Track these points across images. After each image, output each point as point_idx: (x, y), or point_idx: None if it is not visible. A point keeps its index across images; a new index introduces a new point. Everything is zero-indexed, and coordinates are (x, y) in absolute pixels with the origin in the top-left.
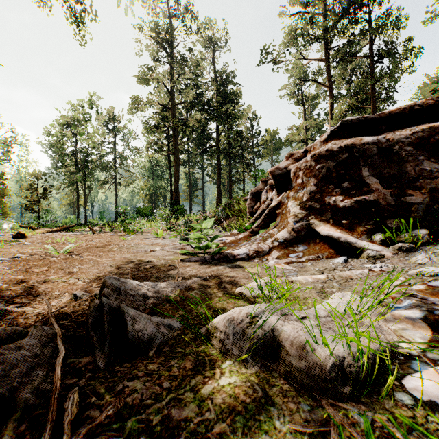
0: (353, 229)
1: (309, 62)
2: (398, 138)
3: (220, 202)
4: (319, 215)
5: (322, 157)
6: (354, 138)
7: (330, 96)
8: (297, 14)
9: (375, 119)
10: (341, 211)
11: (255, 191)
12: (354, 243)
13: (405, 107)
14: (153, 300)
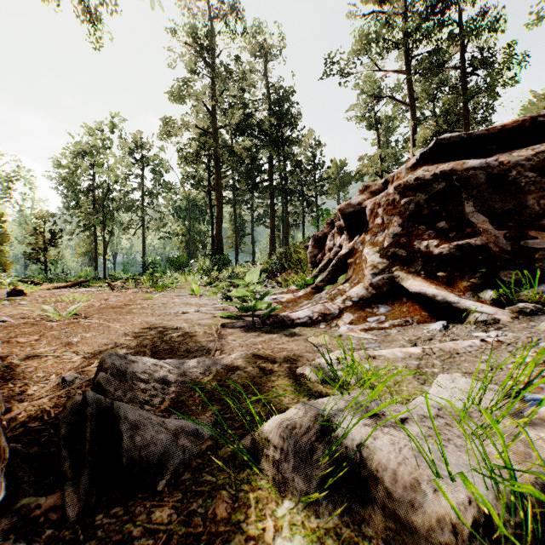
0: (453, 284)
1: (385, 74)
2: (516, 161)
3: (274, 250)
4: (406, 265)
5: (409, 188)
6: (454, 162)
7: (412, 117)
8: (370, 14)
9: (482, 136)
10: (436, 260)
11: (319, 236)
12: (456, 302)
13: (523, 119)
14: (177, 387)
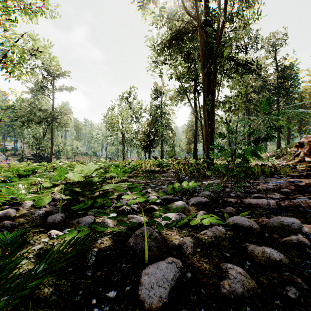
0: None
1: None
2: None
3: (279, 145)
4: (307, 156)
5: (309, 141)
6: None
7: None
8: None
9: None
10: None
11: (296, 145)
12: None
13: None
14: None
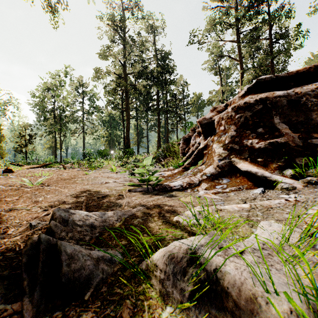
0: (267, 165)
1: (225, 42)
2: (305, 92)
3: (160, 146)
4: (238, 154)
5: (240, 108)
6: (268, 93)
7: (241, 67)
8: (216, 7)
9: (284, 77)
10: (256, 151)
11: (186, 137)
12: (269, 177)
13: (310, 66)
14: (100, 229)
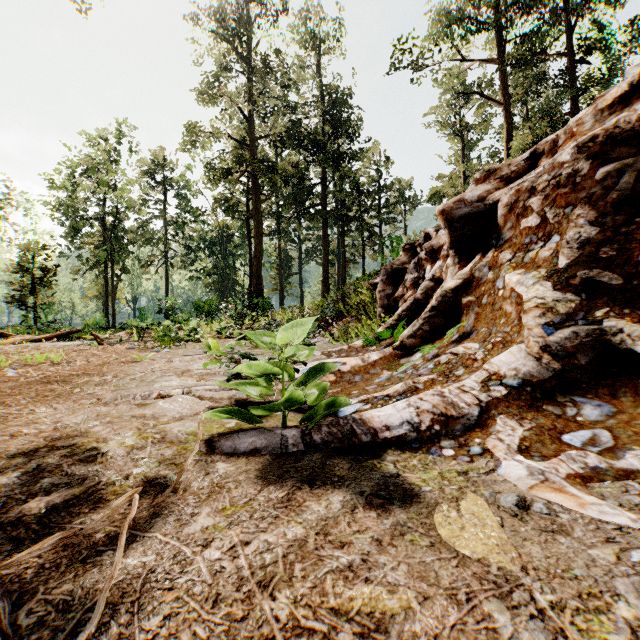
0: None
1: (470, 65)
2: None
3: (327, 292)
4: (624, 304)
5: (619, 141)
6: None
7: (506, 119)
8: None
9: None
10: None
11: (393, 267)
12: None
13: None
14: None
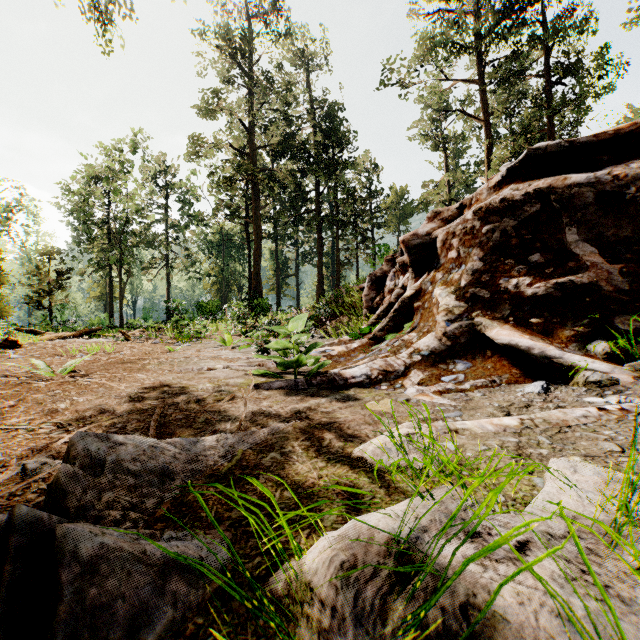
0: (552, 333)
1: (455, 83)
2: (635, 174)
3: (322, 293)
4: (489, 309)
5: (493, 212)
6: (553, 178)
7: (487, 134)
8: (437, 12)
9: (588, 144)
10: (528, 303)
11: (376, 275)
12: (558, 357)
13: None
14: (183, 480)
